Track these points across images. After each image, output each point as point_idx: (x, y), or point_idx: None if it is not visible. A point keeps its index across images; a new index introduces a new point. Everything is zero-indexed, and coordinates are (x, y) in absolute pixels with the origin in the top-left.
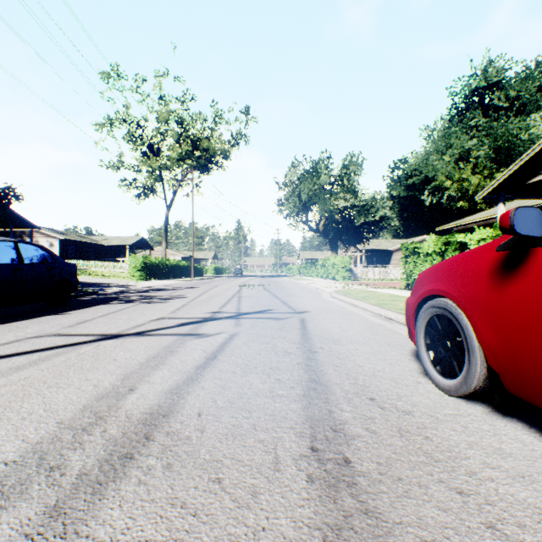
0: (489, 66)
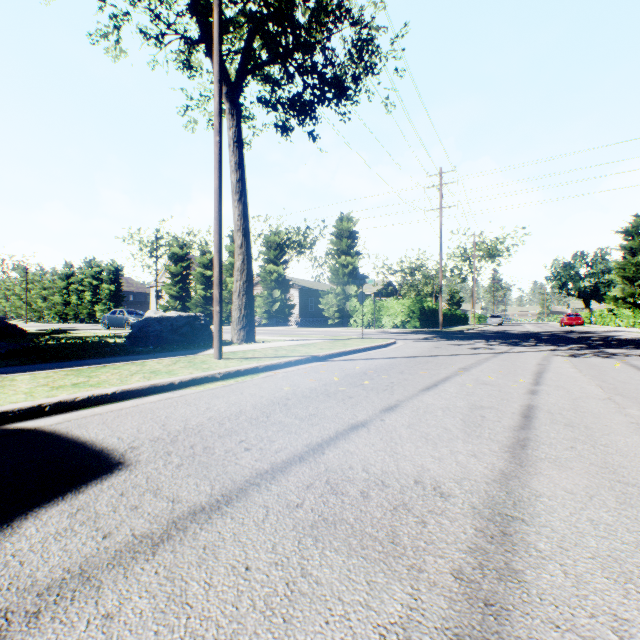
0: None
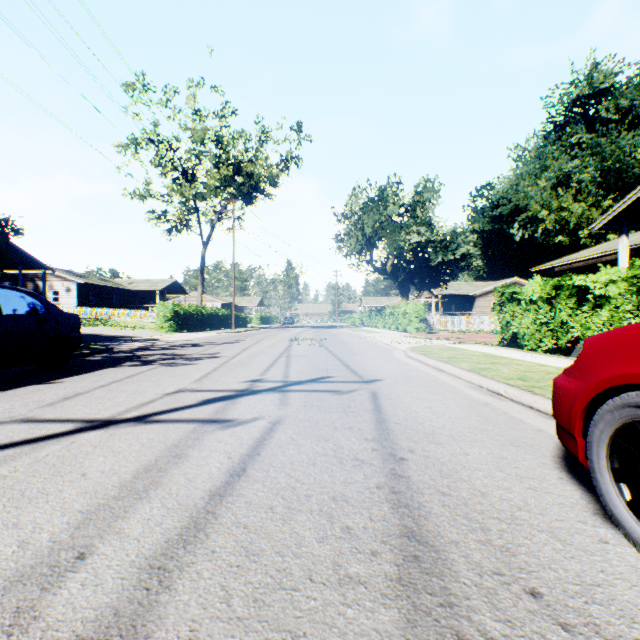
0: (594, 70)
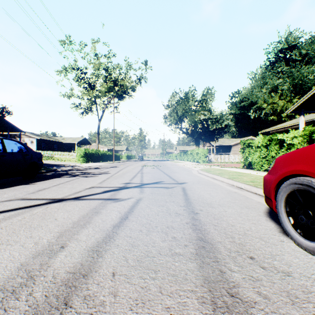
0: (289, 35)
